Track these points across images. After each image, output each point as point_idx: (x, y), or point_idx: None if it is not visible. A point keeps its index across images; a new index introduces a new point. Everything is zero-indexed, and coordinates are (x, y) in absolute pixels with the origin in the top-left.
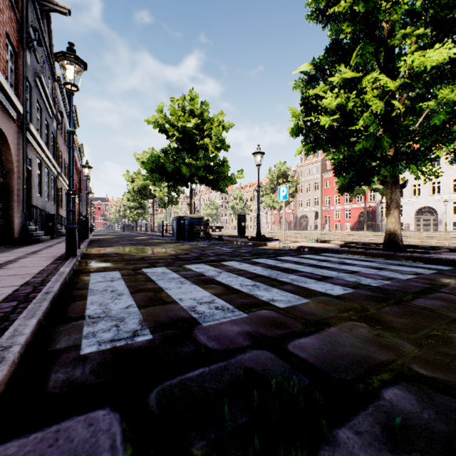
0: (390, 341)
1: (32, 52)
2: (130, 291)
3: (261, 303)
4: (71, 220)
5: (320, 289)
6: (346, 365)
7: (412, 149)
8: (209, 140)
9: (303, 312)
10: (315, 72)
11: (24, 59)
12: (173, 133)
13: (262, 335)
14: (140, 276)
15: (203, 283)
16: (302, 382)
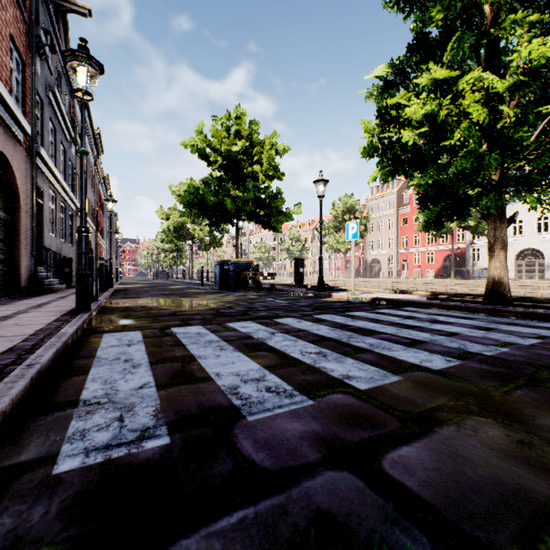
0: (547, 456)
1: (44, 61)
2: (150, 360)
3: (332, 382)
4: (83, 265)
5: (413, 360)
6: (489, 508)
7: (521, 172)
8: (260, 166)
9: (396, 398)
10: (394, 76)
11: (33, 68)
12: (215, 159)
13: (339, 439)
14: (167, 338)
15: (250, 350)
16: (420, 547)
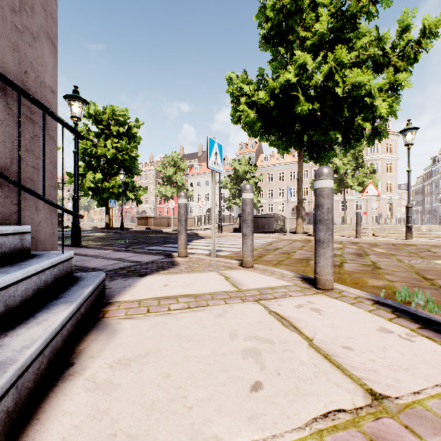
0: None
1: None
2: None
3: None
4: None
5: None
6: None
7: None
8: None
9: None
10: None
11: None
12: None
13: None
14: None
15: None
16: None
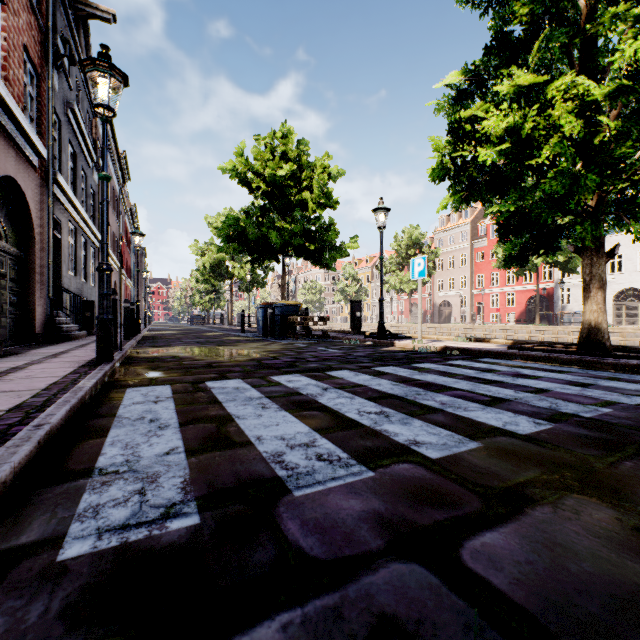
0: None
1: (62, 74)
2: (180, 420)
3: (397, 449)
4: (105, 308)
5: (495, 422)
6: (601, 617)
7: (623, 196)
8: (309, 193)
9: (475, 469)
10: (469, 84)
11: (50, 82)
12: (258, 185)
13: (406, 522)
14: (200, 393)
15: (297, 409)
16: None
